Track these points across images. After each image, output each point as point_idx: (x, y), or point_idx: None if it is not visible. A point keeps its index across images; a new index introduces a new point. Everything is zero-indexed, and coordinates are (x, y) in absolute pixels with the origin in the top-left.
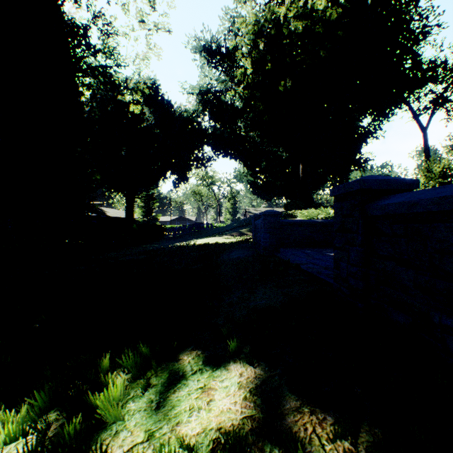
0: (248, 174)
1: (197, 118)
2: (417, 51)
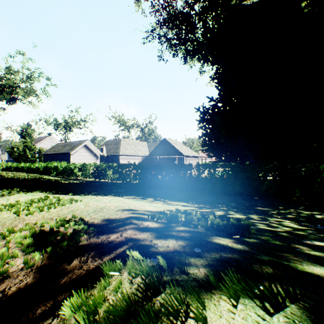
0: None
1: None
2: None
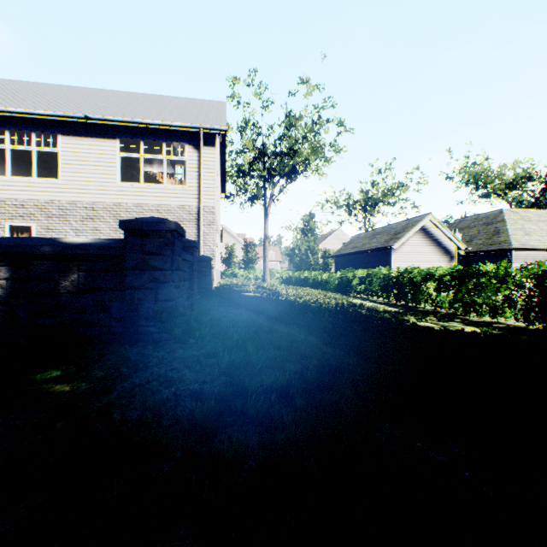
0: None
1: None
2: None
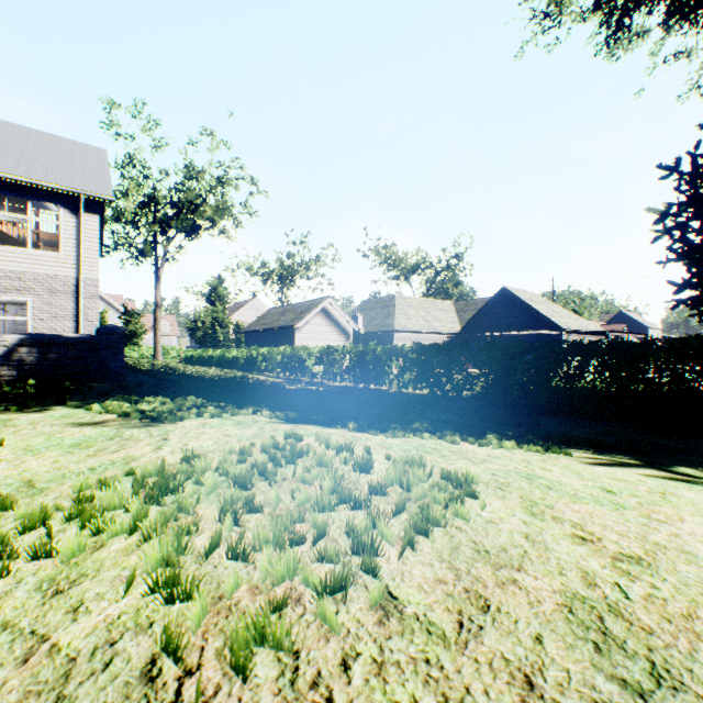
0: None
1: None
2: None
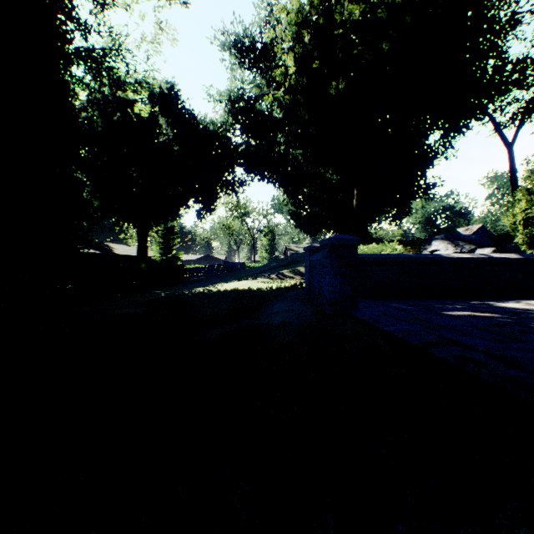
0: (289, 203)
1: (226, 132)
2: (504, 45)
